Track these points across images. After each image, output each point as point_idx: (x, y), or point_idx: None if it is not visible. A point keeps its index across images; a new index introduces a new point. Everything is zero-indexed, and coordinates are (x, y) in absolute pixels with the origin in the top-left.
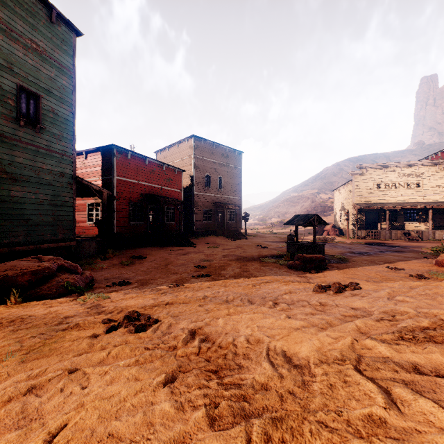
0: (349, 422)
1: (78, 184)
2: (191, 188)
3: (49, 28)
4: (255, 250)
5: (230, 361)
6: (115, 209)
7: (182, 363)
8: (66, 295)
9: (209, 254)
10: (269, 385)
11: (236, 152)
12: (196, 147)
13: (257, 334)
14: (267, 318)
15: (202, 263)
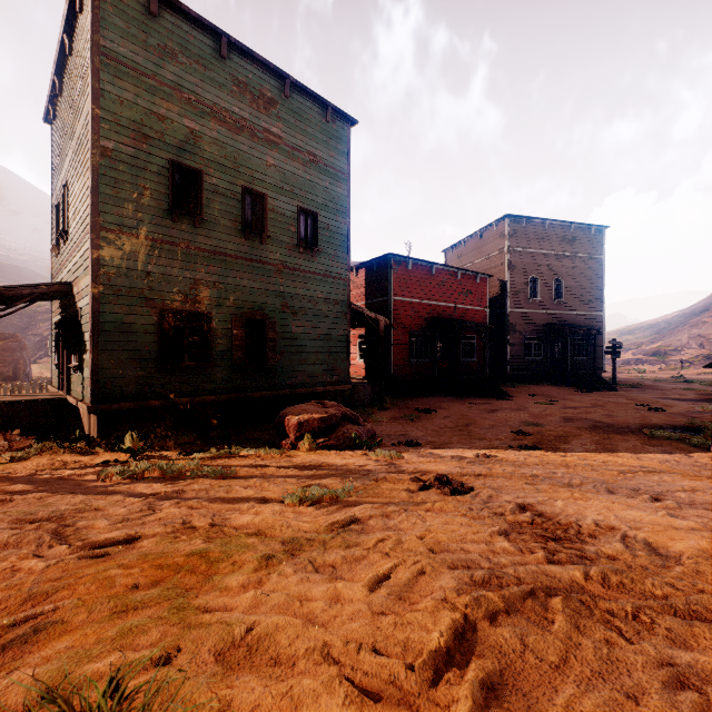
0: (702, 591)
1: (350, 312)
2: (502, 303)
3: (325, 131)
4: (633, 414)
5: (571, 535)
6: (392, 342)
7: (514, 526)
8: (352, 448)
9: (537, 414)
10: (617, 557)
11: (593, 230)
12: (512, 234)
13: (611, 521)
14: (633, 511)
15: (524, 428)
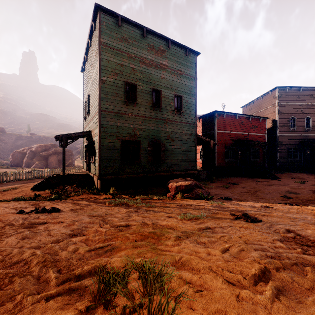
0: None
1: (196, 138)
2: (274, 131)
3: (185, 60)
4: None
5: None
6: (216, 151)
7: (284, 238)
8: (199, 199)
9: (295, 188)
10: None
11: None
12: (280, 96)
13: None
14: None
15: (287, 195)
